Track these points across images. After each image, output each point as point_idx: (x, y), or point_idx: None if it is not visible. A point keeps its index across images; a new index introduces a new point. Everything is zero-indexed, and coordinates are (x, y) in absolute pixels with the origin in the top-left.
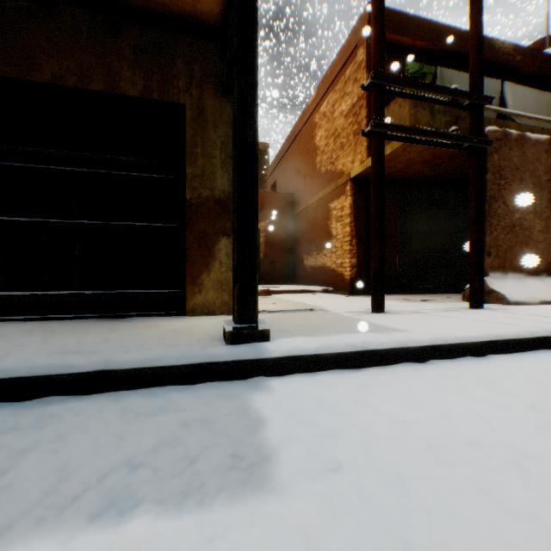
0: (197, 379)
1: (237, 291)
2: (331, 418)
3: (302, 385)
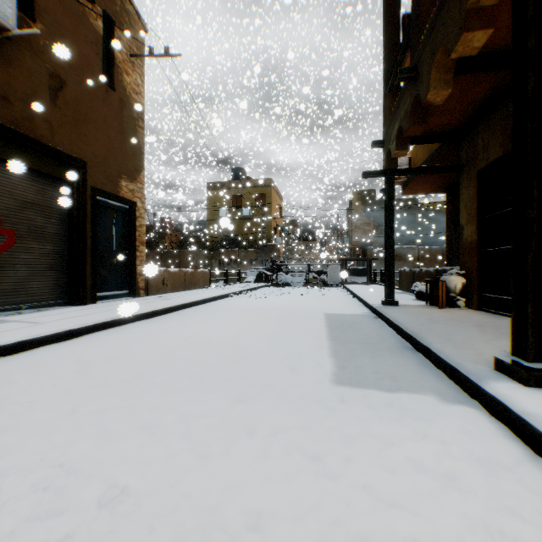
0: (452, 378)
1: (510, 320)
2: (390, 411)
3: (465, 420)
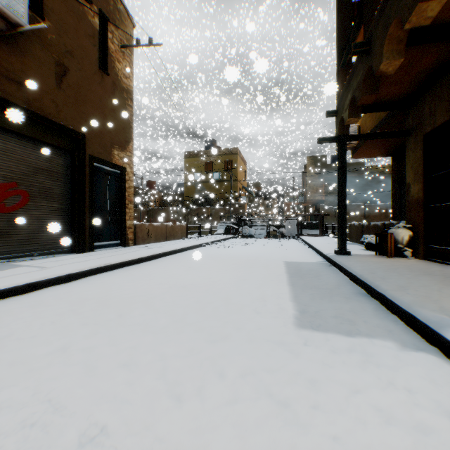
0: (409, 324)
1: None
2: (352, 356)
3: (428, 368)
